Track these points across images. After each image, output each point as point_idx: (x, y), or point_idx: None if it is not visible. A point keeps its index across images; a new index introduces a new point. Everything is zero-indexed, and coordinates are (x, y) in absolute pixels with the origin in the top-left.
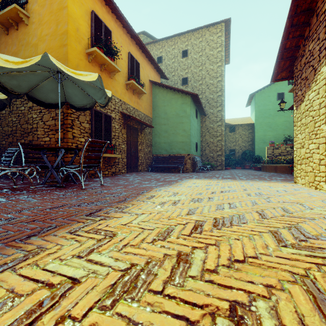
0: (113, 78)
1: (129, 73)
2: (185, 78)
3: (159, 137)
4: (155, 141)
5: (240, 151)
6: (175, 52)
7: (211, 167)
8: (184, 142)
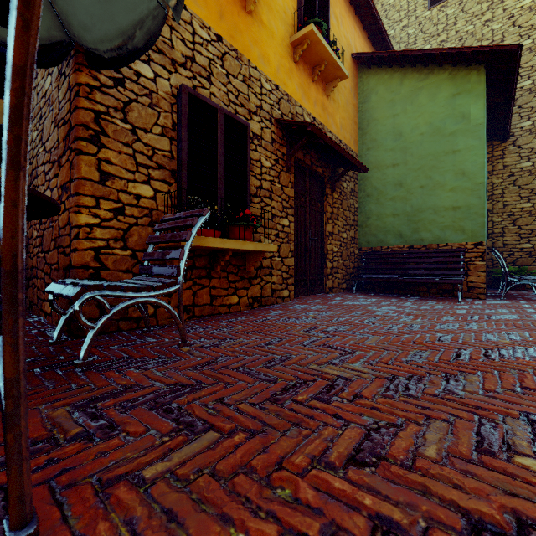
0: (254, 16)
1: (302, 14)
2: None
3: (379, 201)
4: (366, 214)
5: None
6: (410, 1)
7: None
8: (460, 208)
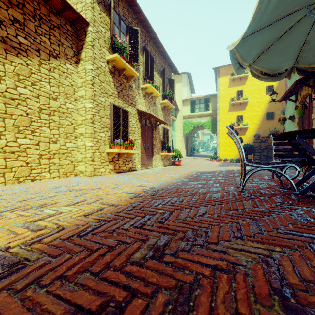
0: None
1: None
2: None
3: None
4: None
5: None
6: None
7: None
8: None
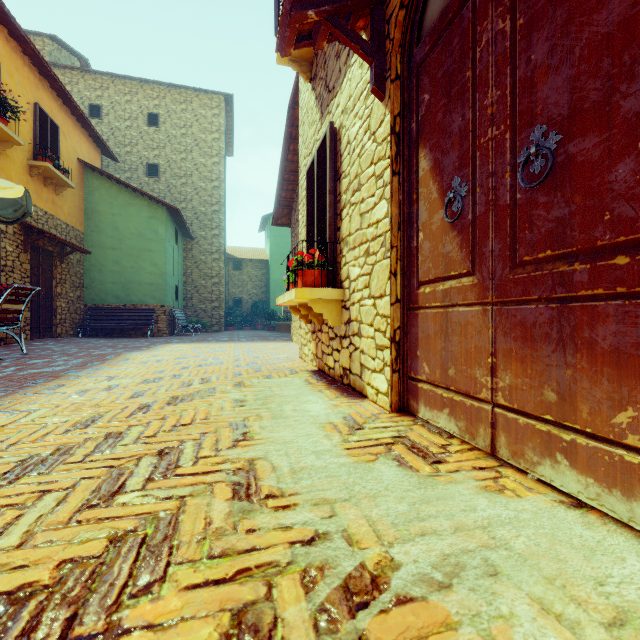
0: (1, 152)
1: (37, 145)
2: (154, 164)
3: (102, 271)
4: (91, 279)
5: (249, 302)
6: (134, 110)
7: (203, 328)
8: (154, 284)
